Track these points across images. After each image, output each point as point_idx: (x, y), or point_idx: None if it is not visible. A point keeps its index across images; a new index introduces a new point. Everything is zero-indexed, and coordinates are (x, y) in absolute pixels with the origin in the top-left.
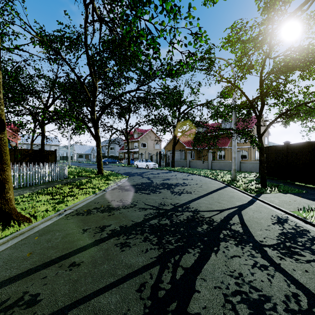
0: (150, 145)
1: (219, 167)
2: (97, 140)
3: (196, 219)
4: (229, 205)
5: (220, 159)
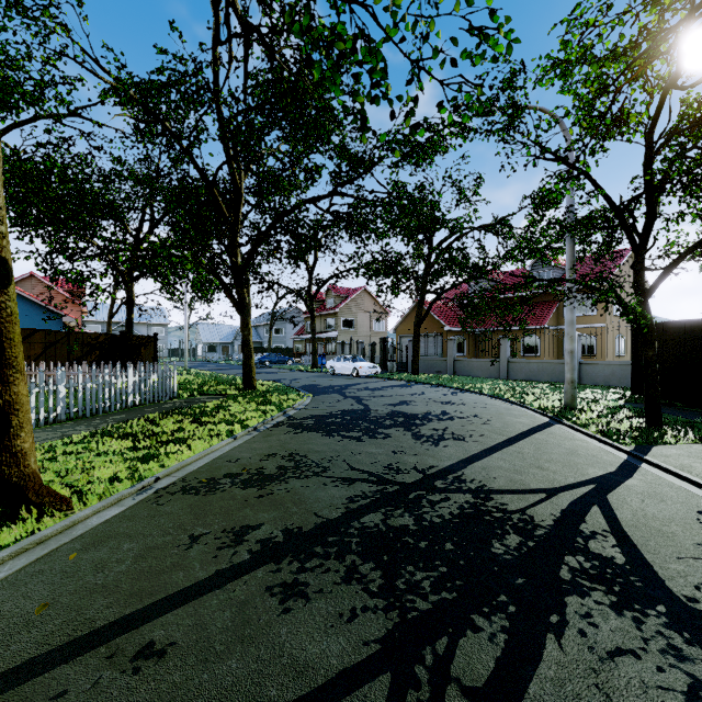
0: (362, 324)
1: (527, 374)
2: (243, 312)
3: (484, 515)
4: (570, 477)
5: (527, 356)
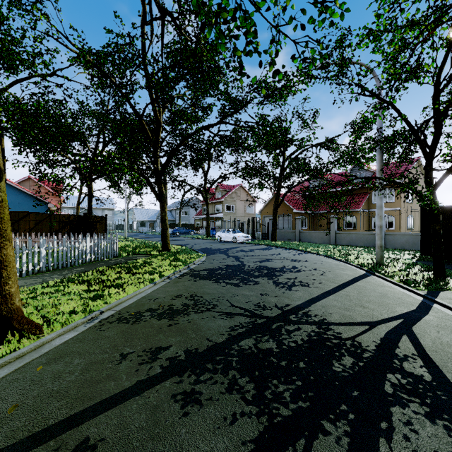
0: (239, 209)
1: (349, 241)
2: (162, 200)
3: (326, 341)
4: (384, 314)
5: (348, 229)
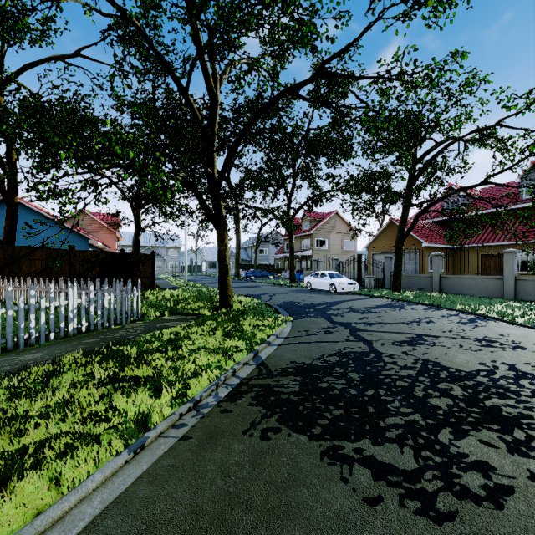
0: (334, 244)
1: None
2: (219, 226)
3: None
4: None
5: (519, 272)
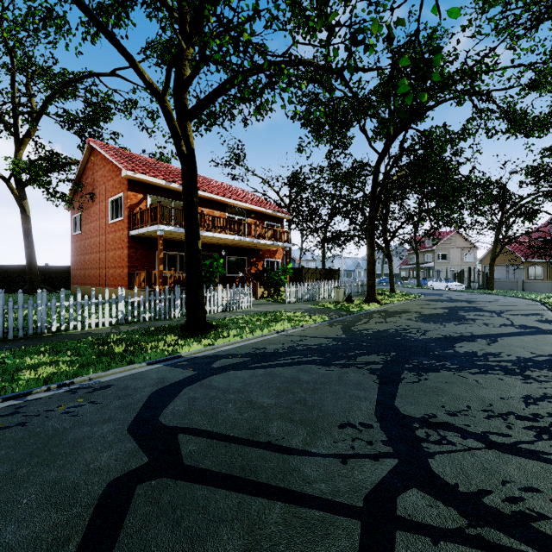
0: (454, 257)
1: None
2: (389, 259)
3: (475, 309)
4: (511, 309)
5: None
